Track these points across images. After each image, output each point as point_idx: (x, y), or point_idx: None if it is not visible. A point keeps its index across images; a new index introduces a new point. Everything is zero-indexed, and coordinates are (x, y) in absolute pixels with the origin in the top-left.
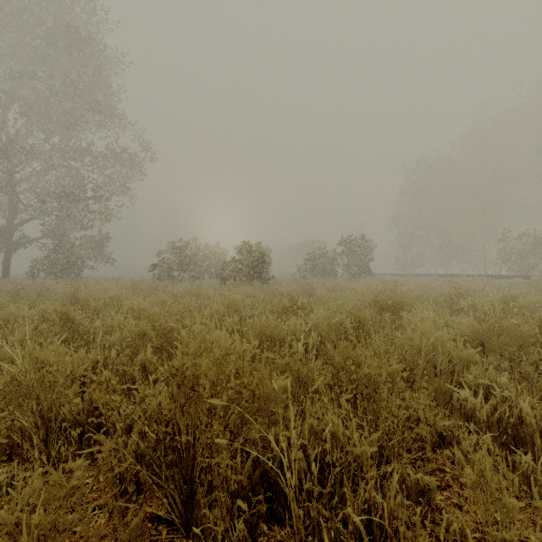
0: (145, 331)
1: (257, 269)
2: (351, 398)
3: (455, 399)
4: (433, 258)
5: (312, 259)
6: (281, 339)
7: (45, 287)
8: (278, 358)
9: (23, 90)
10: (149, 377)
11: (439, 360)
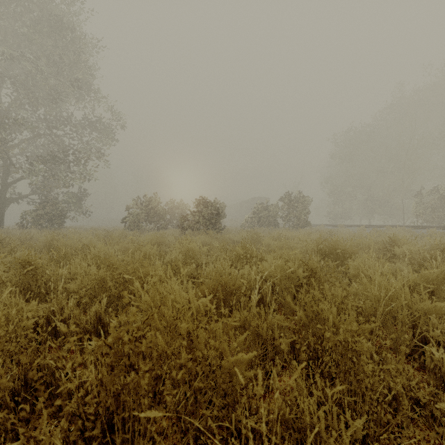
0: (104, 279)
1: (211, 221)
2: (315, 357)
3: (428, 359)
4: (359, 212)
5: (258, 212)
6: (237, 289)
7: (30, 236)
8: (235, 312)
9: (15, 70)
10: (100, 331)
11: (400, 312)
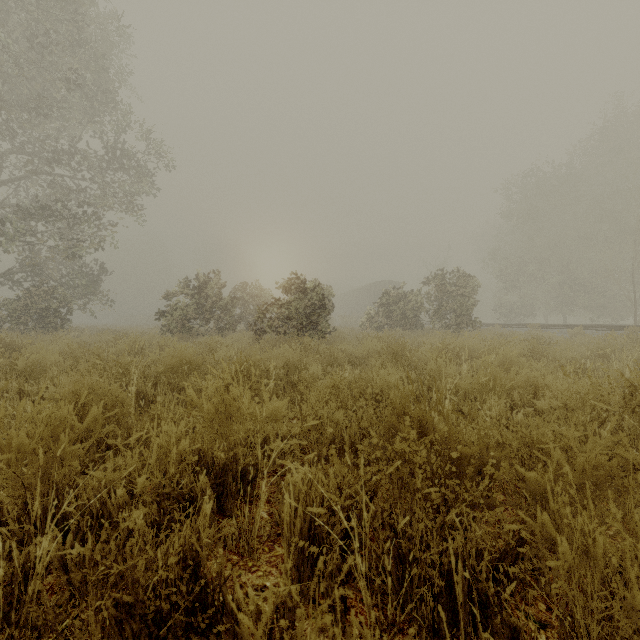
0: None
1: (310, 318)
2: None
3: None
4: (548, 303)
5: (388, 303)
6: None
7: None
8: None
9: None
10: None
11: None
